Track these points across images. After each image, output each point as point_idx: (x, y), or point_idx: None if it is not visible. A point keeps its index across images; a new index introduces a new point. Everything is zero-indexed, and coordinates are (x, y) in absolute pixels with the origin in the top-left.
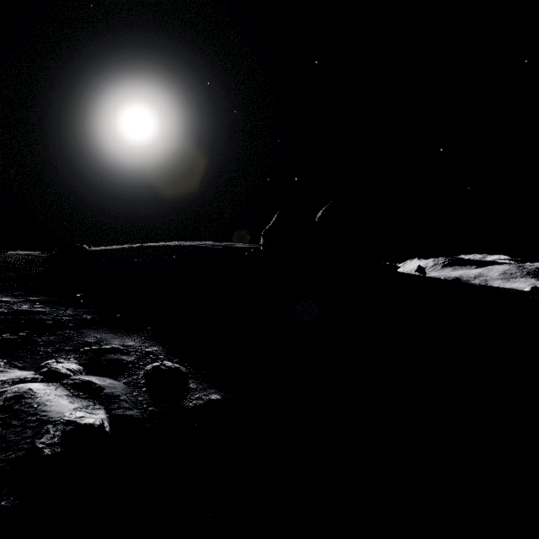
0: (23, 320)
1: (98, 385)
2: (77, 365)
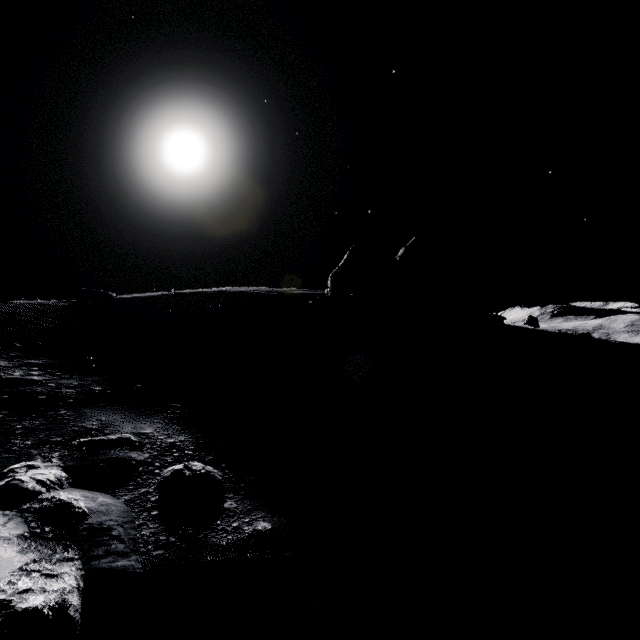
0: (6, 394)
1: (79, 510)
2: (61, 469)
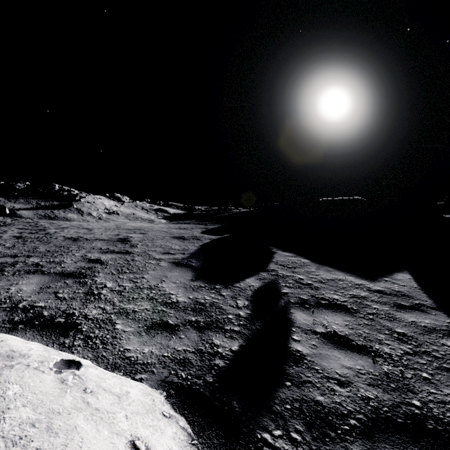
0: None
1: None
2: None
